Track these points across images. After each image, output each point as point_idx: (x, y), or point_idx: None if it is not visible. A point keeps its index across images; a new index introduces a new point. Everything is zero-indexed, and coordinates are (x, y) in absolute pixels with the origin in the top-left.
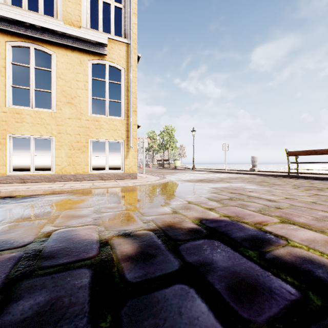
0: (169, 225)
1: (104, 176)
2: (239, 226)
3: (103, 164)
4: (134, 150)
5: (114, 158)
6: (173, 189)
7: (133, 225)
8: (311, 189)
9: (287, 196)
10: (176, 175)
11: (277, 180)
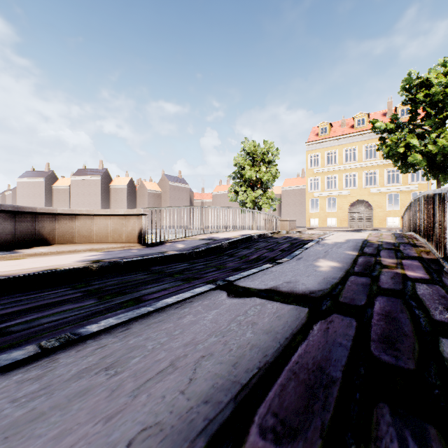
0: None
1: None
2: None
3: None
4: None
5: None
6: None
7: None
8: None
9: None
10: None
11: None
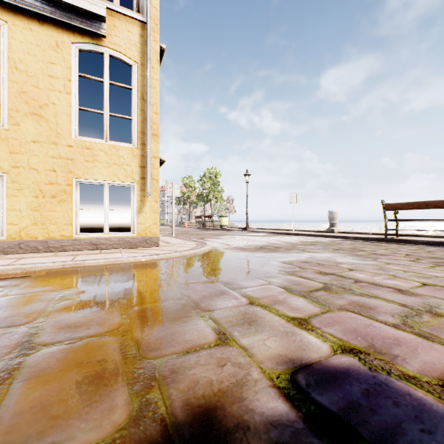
0: (208, 409)
1: (100, 242)
2: (409, 403)
3: (112, 222)
4: (154, 199)
5: (129, 213)
6: (219, 267)
7: (93, 416)
8: (441, 263)
9: (420, 279)
10: (223, 239)
11: (374, 247)
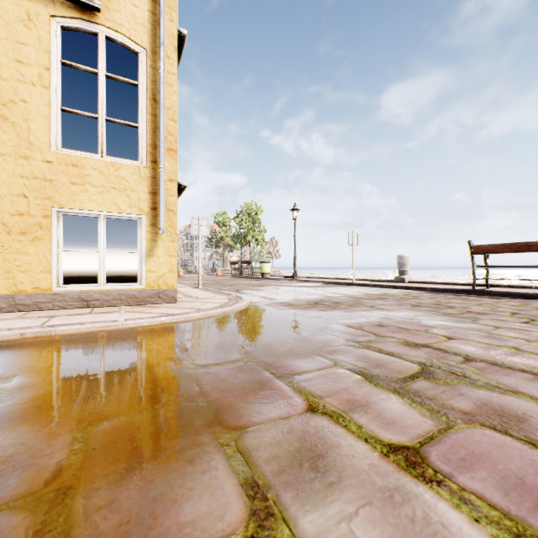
0: None
1: (93, 297)
2: None
3: (121, 269)
4: (170, 238)
5: None
6: (258, 334)
7: None
8: None
9: None
10: (264, 291)
11: (463, 301)
